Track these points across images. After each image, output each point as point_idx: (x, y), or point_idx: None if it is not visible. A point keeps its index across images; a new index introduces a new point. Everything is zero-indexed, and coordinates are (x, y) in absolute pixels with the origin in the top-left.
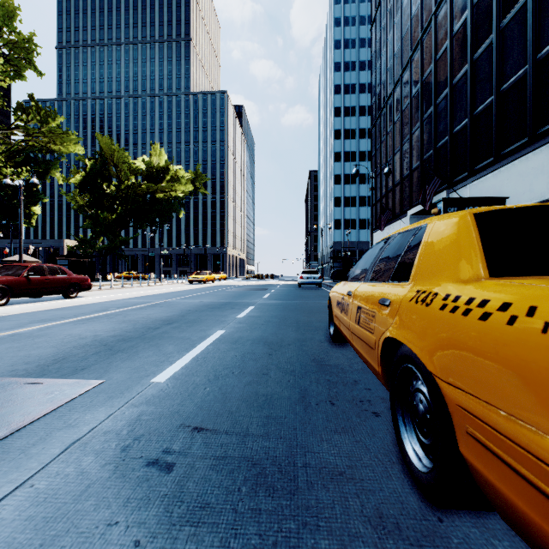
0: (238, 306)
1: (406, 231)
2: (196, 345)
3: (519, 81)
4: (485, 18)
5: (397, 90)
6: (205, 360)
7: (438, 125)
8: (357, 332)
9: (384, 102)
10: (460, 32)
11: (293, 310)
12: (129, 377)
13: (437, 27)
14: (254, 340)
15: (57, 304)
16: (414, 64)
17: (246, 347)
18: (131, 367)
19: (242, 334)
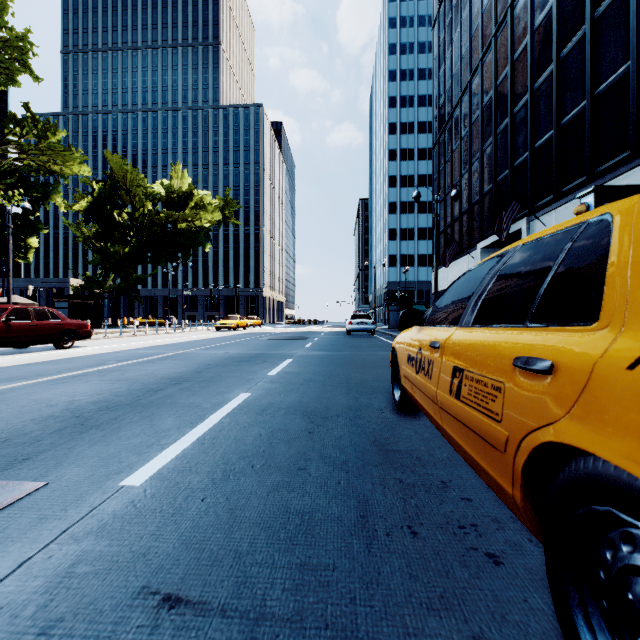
0: (272, 359)
1: (542, 237)
2: (206, 416)
3: (619, 82)
4: (576, 6)
5: (465, 99)
6: (214, 443)
7: (516, 139)
8: (454, 410)
9: (449, 114)
10: (543, 25)
11: (342, 363)
12: (90, 476)
13: (515, 21)
14: (288, 409)
15: (43, 357)
16: (486, 67)
17: (277, 420)
18: (100, 456)
19: (273, 400)
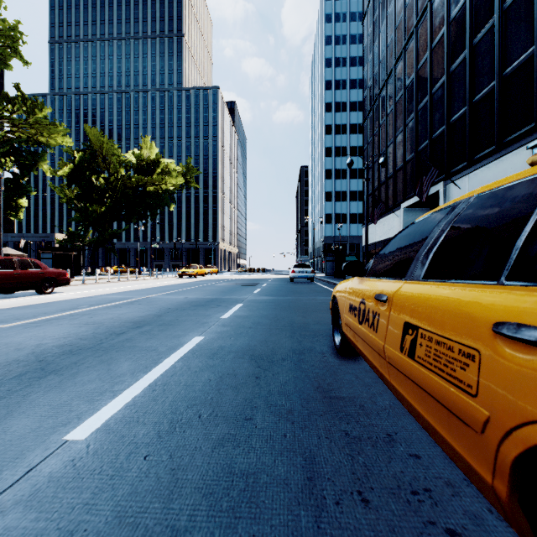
0: (225, 303)
1: (504, 186)
2: (160, 360)
3: (524, 64)
4: (486, 0)
5: (390, 82)
6: (165, 389)
7: (434, 115)
8: (406, 369)
9: (377, 94)
10: (458, 17)
11: (286, 308)
12: (36, 428)
13: (433, 14)
14: (237, 353)
15: (25, 301)
16: (408, 54)
17: (226, 365)
18: (51, 404)
19: (223, 343)
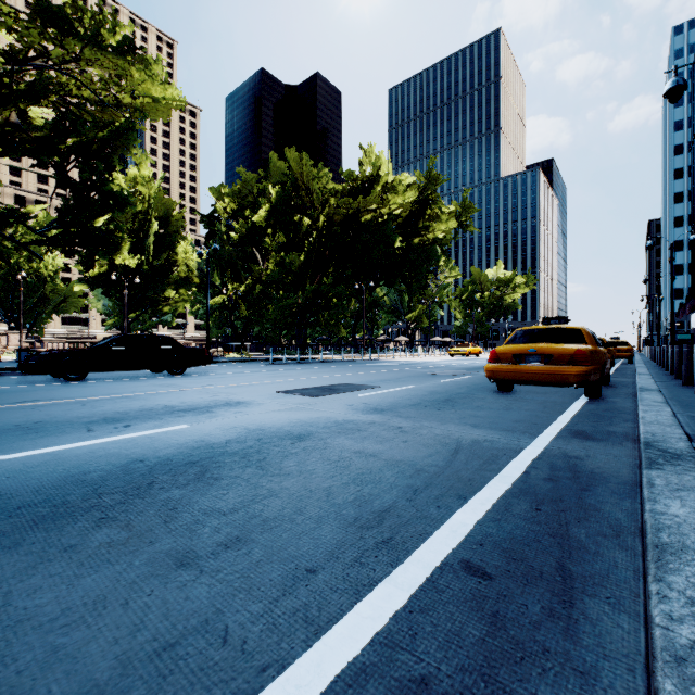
0: None
1: None
2: None
3: None
4: None
5: None
6: None
7: None
8: None
9: (694, 221)
10: None
11: None
12: None
13: None
14: None
15: None
16: None
17: None
18: None
19: None
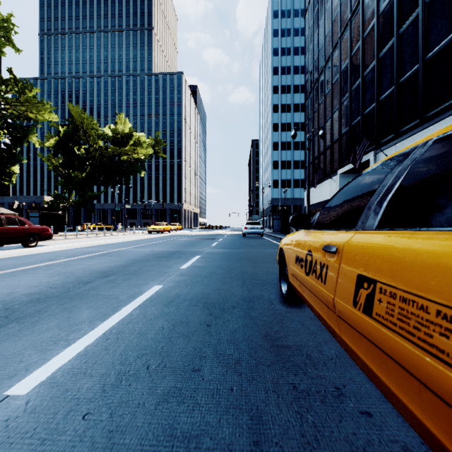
0: (185, 255)
1: None
2: (119, 308)
3: (444, 49)
4: None
5: (328, 67)
6: (118, 338)
7: (366, 94)
8: (361, 326)
9: (316, 78)
10: (386, 10)
11: (238, 259)
12: None
13: (365, 9)
14: (192, 301)
15: (10, 254)
16: (343, 43)
17: (180, 312)
18: (4, 354)
19: (180, 291)
